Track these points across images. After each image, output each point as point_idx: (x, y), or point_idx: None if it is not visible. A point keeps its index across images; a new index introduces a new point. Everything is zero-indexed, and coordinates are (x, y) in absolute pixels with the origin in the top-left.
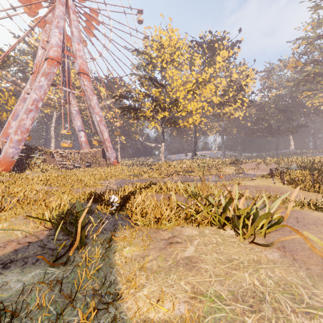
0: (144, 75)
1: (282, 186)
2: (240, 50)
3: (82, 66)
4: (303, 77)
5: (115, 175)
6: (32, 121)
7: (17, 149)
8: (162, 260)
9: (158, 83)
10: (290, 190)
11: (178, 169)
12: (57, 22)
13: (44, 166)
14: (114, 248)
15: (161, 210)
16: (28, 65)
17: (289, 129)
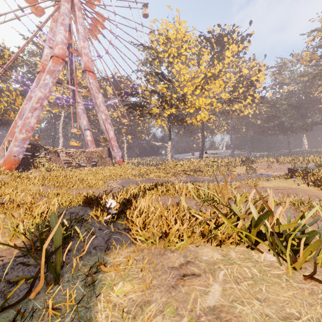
0: (150, 72)
1: (307, 188)
2: (250, 44)
3: (87, 64)
4: (319, 71)
5: (120, 174)
6: (36, 120)
7: (22, 148)
8: (172, 313)
9: (165, 77)
10: (319, 192)
11: (186, 169)
12: (62, 19)
13: (48, 165)
14: (100, 284)
15: (169, 222)
16: (37, 66)
17: (303, 127)
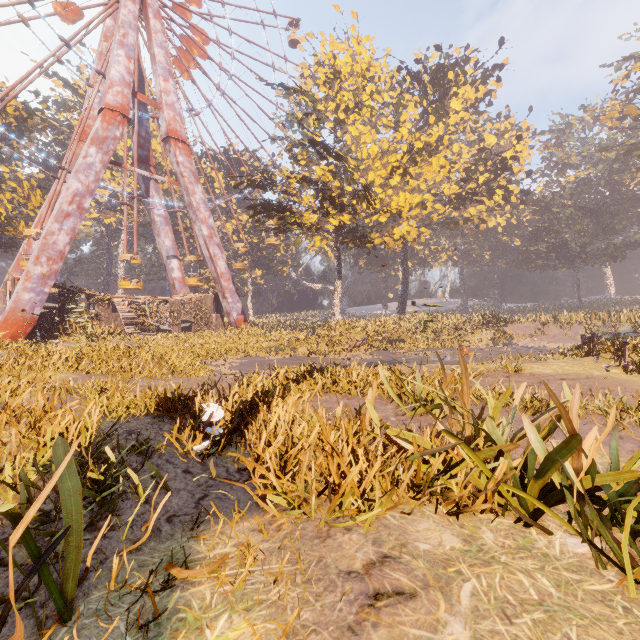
0: (299, 141)
1: (626, 377)
2: (501, 85)
3: (172, 125)
4: (639, 140)
5: (239, 348)
6: (70, 237)
7: (40, 294)
8: None
9: (329, 151)
10: None
11: (372, 336)
12: (122, 35)
13: (94, 328)
14: (173, 620)
15: (339, 460)
16: (73, 130)
17: (607, 252)
